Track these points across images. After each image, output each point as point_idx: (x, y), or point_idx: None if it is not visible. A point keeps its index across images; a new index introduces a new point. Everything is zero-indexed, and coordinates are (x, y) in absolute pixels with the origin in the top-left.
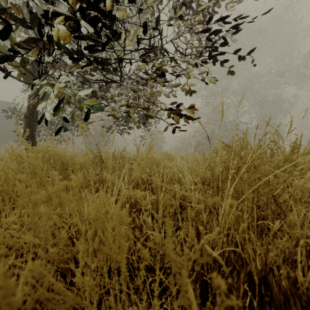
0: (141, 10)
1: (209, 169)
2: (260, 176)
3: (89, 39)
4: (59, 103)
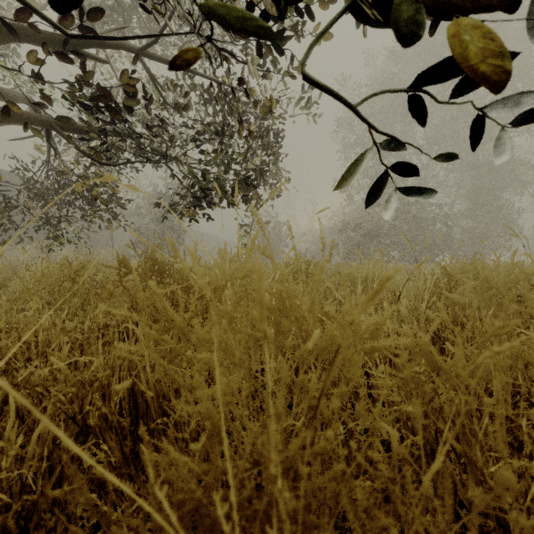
0: None
1: None
2: None
3: None
4: None
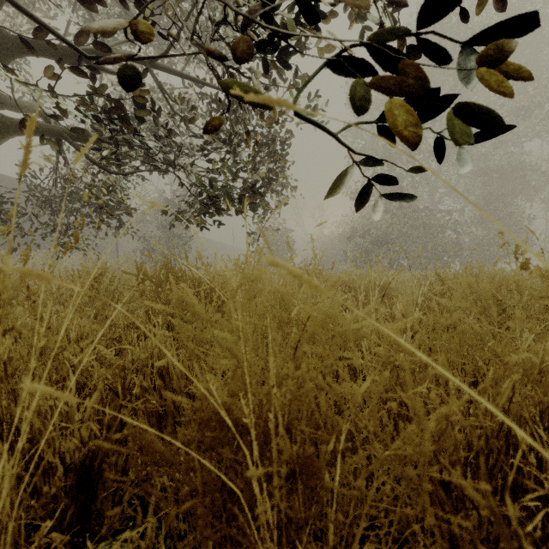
0: None
1: None
2: None
3: None
4: None
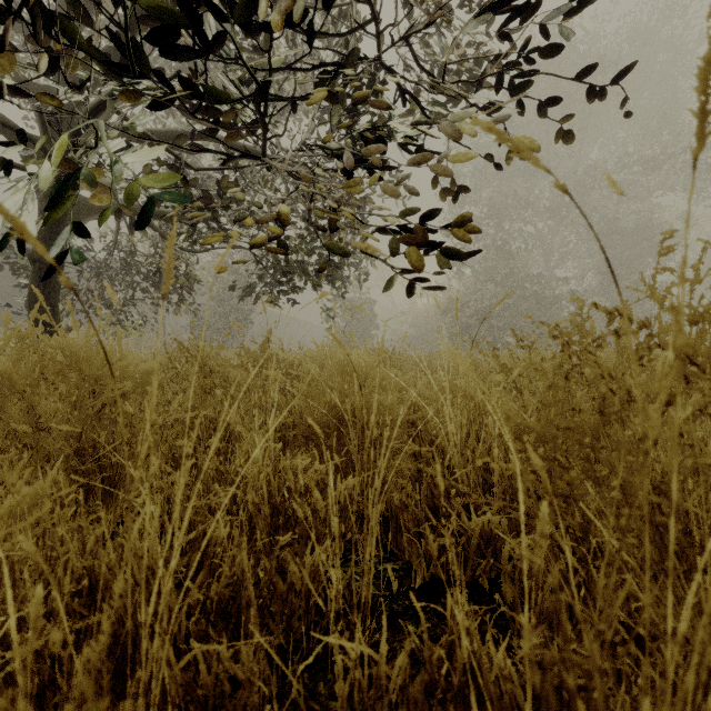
0: None
1: (552, 402)
2: None
3: (160, 8)
4: (60, 193)
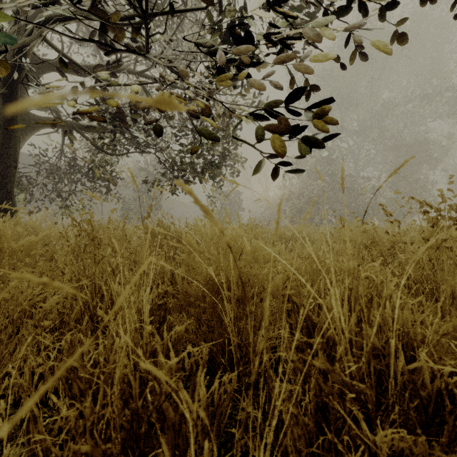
0: None
1: None
2: None
3: None
4: None
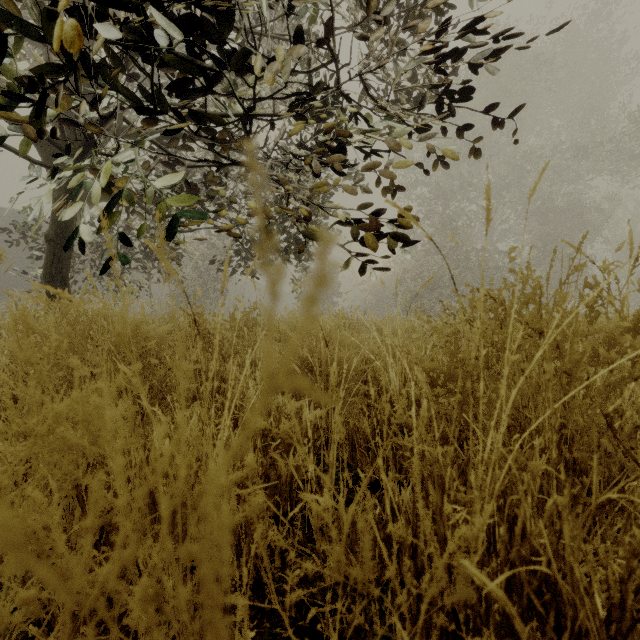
0: (291, 3)
1: (447, 351)
2: (571, 368)
3: (178, 65)
4: (109, 204)
